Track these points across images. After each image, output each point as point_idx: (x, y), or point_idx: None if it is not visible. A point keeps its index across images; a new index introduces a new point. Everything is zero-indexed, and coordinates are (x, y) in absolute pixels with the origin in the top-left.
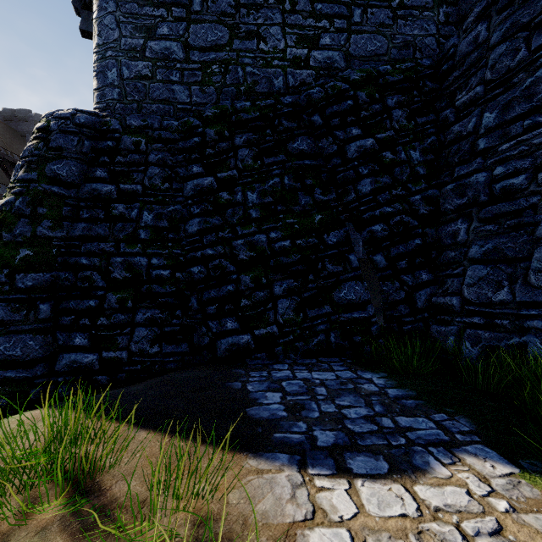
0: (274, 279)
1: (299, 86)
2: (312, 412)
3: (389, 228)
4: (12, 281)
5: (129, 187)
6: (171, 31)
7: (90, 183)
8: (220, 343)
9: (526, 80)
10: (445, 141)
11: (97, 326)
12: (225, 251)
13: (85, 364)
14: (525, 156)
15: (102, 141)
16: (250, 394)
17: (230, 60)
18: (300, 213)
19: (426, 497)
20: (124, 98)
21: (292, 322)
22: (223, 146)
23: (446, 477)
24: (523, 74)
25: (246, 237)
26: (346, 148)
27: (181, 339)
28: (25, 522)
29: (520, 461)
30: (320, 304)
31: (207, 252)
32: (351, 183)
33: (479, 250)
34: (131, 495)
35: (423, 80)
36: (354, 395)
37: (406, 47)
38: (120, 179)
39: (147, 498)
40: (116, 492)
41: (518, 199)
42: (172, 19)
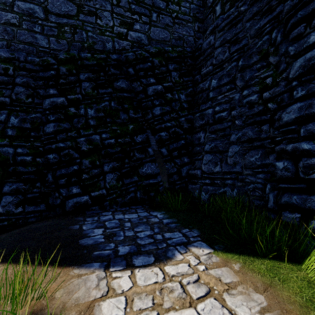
0: (104, 162)
1: (121, 50)
2: (120, 237)
3: (169, 134)
4: None
5: None
6: None
7: None
8: (68, 202)
9: (228, 67)
10: (196, 91)
11: None
12: (72, 144)
13: None
14: (227, 103)
15: None
16: (83, 231)
17: (78, 26)
18: (120, 124)
19: (169, 271)
20: None
21: (115, 187)
22: (71, 78)
23: (181, 259)
24: (227, 63)
25: (87, 136)
26: (147, 89)
27: (40, 201)
28: None
29: (215, 246)
30: (132, 176)
31: (60, 145)
32: (150, 108)
33: (209, 147)
34: None
35: (187, 58)
36: (145, 225)
37: (179, 40)
38: None
39: None
40: None
41: (224, 123)
42: None
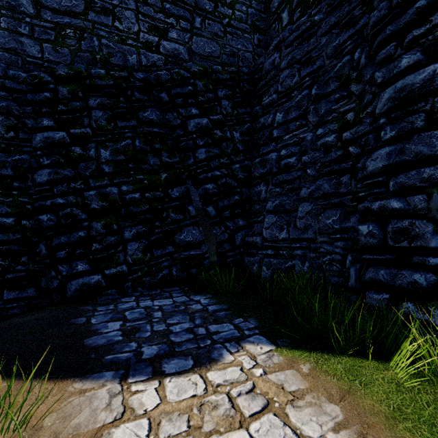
0: (125, 226)
1: (151, 66)
2: (145, 332)
3: (218, 187)
4: None
5: None
6: None
7: None
8: (70, 284)
9: (298, 96)
10: (256, 128)
11: None
12: (77, 200)
13: None
14: (296, 145)
15: None
16: (92, 326)
17: (86, 29)
18: (149, 171)
19: (213, 379)
20: None
21: (140, 261)
22: (76, 104)
23: (231, 361)
24: (297, 91)
25: (99, 189)
26: (187, 123)
27: (27, 284)
28: None
29: (278, 341)
30: (165, 245)
31: (58, 201)
32: (191, 150)
33: (272, 204)
34: None
35: (243, 82)
36: (183, 314)
37: (232, 56)
38: None
39: None
40: None
41: (292, 172)
42: None
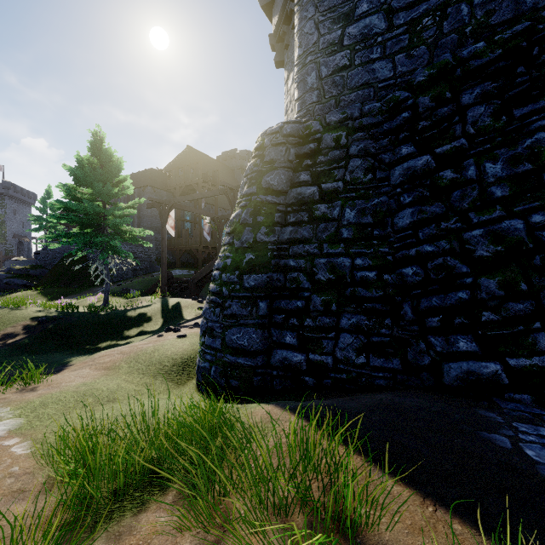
0: (544, 285)
1: None
2: None
3: None
4: (241, 281)
5: (330, 185)
6: (371, 5)
7: (295, 188)
8: (448, 367)
9: None
10: None
11: (304, 327)
12: (452, 246)
13: (294, 363)
14: None
15: (304, 146)
16: (538, 466)
17: (449, 1)
18: None
19: None
20: (322, 98)
21: None
22: (442, 112)
23: None
24: None
25: (486, 225)
26: None
27: (391, 352)
28: None
29: None
30: None
31: (425, 249)
32: None
33: None
34: None
35: None
36: None
37: None
38: (321, 179)
39: None
40: None
41: None
42: None
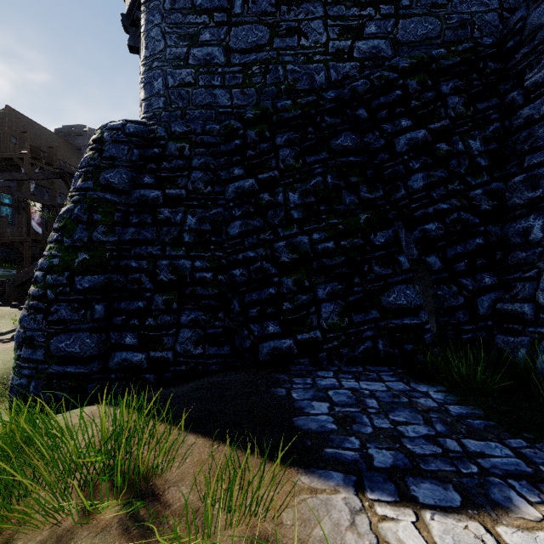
0: (317, 282)
1: (342, 80)
2: (365, 426)
3: (444, 226)
4: (72, 283)
5: (174, 192)
6: (213, 37)
7: (138, 189)
8: (262, 347)
9: None
10: (511, 127)
11: (145, 326)
12: (267, 253)
13: (134, 363)
14: None
15: (149, 149)
16: (295, 402)
17: (271, 59)
18: (344, 213)
19: (513, 542)
20: (168, 106)
21: (336, 327)
22: (263, 146)
23: (536, 519)
24: None
25: (288, 239)
26: (395, 142)
27: (223, 341)
28: (87, 522)
29: None
30: (367, 309)
31: (249, 255)
32: (401, 179)
33: None
34: (184, 504)
35: (484, 60)
36: (410, 411)
37: (462, 27)
38: (166, 184)
39: (199, 508)
40: (169, 498)
41: None
42: (213, 24)
